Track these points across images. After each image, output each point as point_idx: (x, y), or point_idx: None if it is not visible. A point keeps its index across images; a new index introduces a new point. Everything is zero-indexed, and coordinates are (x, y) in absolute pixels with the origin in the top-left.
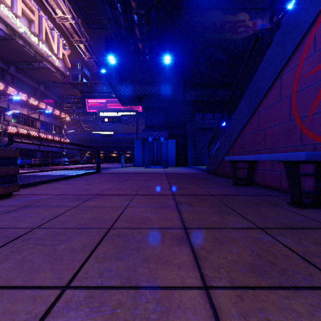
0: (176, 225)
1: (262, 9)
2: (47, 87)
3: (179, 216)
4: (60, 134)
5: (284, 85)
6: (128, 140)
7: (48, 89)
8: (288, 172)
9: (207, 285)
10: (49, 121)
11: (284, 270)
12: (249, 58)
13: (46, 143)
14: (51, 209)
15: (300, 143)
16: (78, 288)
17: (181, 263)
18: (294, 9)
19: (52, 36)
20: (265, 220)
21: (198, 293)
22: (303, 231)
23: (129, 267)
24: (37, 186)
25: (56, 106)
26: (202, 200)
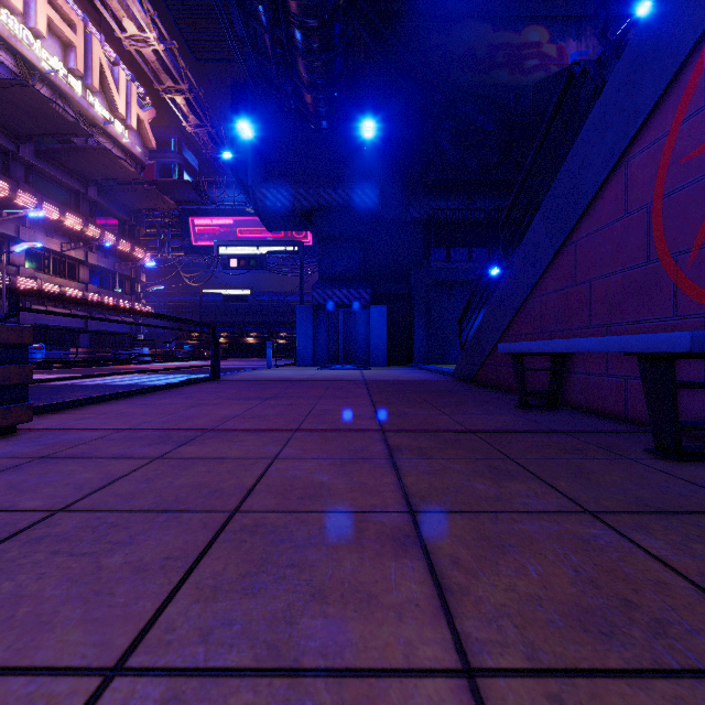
0: (391, 504)
1: (578, 17)
2: (105, 190)
3: (398, 483)
4: (133, 295)
5: (634, 181)
6: (283, 307)
7: (107, 196)
8: (647, 380)
9: (472, 665)
10: (108, 266)
11: (660, 623)
12: (553, 124)
13: (102, 315)
14: (102, 464)
15: (671, 312)
16: (147, 673)
17: (404, 603)
18: (659, 8)
19: (115, 80)
20: (599, 493)
21: (449, 689)
22: (691, 519)
23: (277, 614)
24: (75, 410)
25: (125, 232)
26: (450, 443)
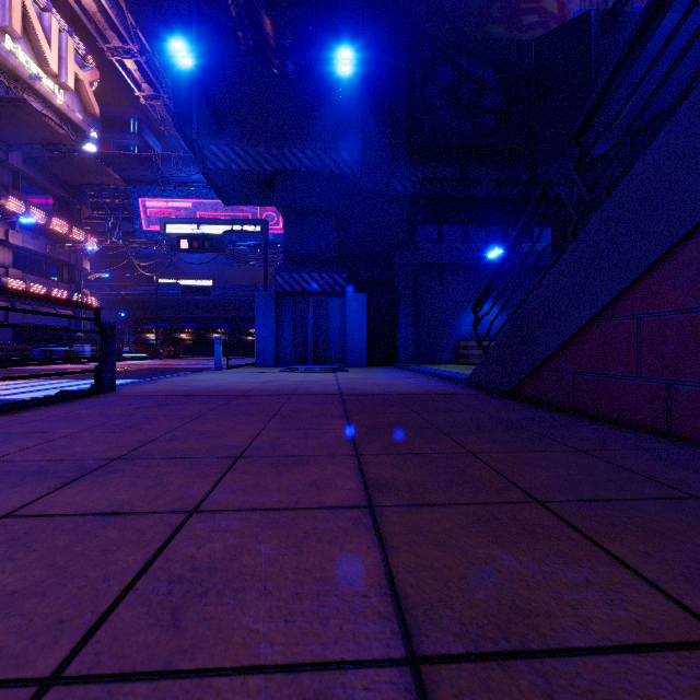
0: None
1: None
2: (32, 158)
3: None
4: (72, 284)
5: None
6: (252, 302)
7: (36, 165)
8: None
9: None
10: (38, 249)
11: None
12: None
13: (30, 306)
14: None
15: None
16: None
17: None
18: None
19: (44, 28)
20: None
21: None
22: None
23: None
24: None
25: (61, 211)
26: None
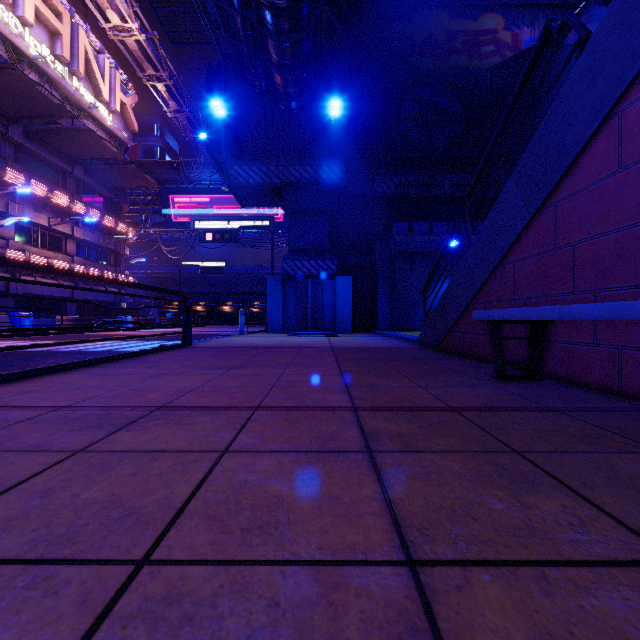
0: (378, 543)
1: (532, 6)
2: (90, 169)
3: (382, 497)
4: (117, 267)
5: (630, 131)
6: (256, 279)
7: (92, 175)
8: None
9: None
10: (93, 240)
11: None
12: (525, 86)
13: (88, 285)
14: (4, 462)
15: None
16: None
17: None
18: None
19: (99, 67)
20: None
21: None
22: None
23: None
24: (26, 381)
25: (109, 209)
26: (435, 426)
